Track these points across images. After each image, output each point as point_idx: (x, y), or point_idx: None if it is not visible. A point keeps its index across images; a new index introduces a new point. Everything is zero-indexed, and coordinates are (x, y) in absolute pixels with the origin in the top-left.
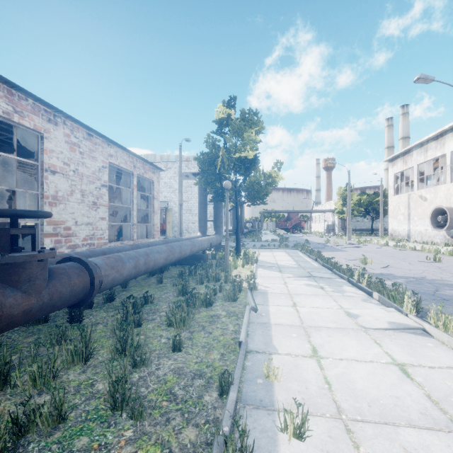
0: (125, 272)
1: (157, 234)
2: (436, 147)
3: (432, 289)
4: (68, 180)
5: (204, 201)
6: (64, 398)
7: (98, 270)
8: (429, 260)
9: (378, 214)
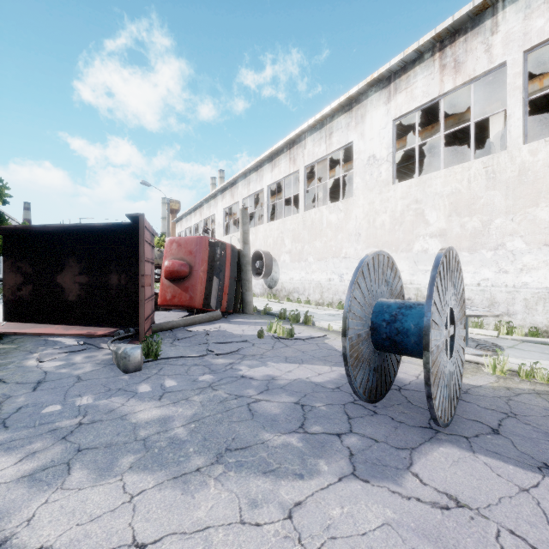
0: None
1: None
2: (190, 220)
3: None
4: None
5: None
6: None
7: None
8: None
9: None
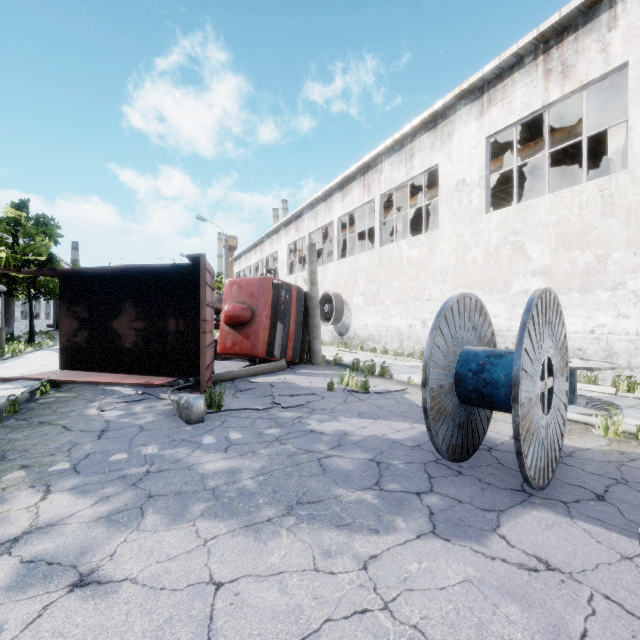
0: None
1: None
2: (249, 258)
3: None
4: None
5: None
6: None
7: None
8: None
9: None
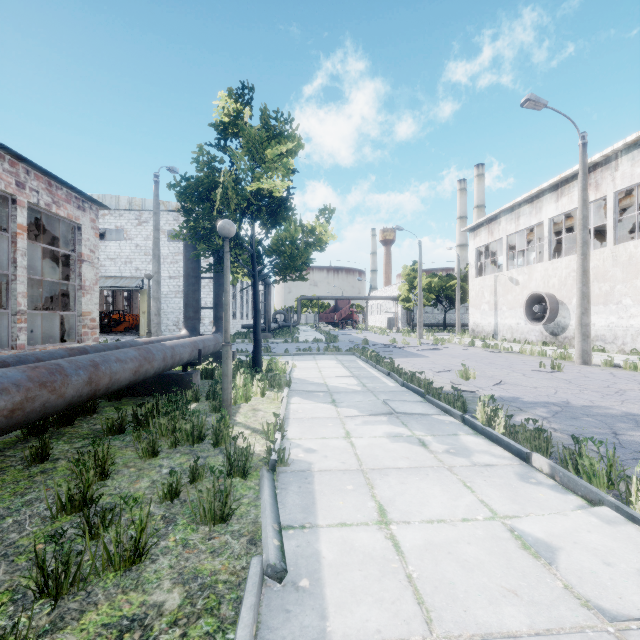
0: None
1: (91, 333)
2: (531, 213)
3: (605, 429)
4: None
5: (195, 272)
6: None
7: None
8: (546, 369)
9: (452, 303)
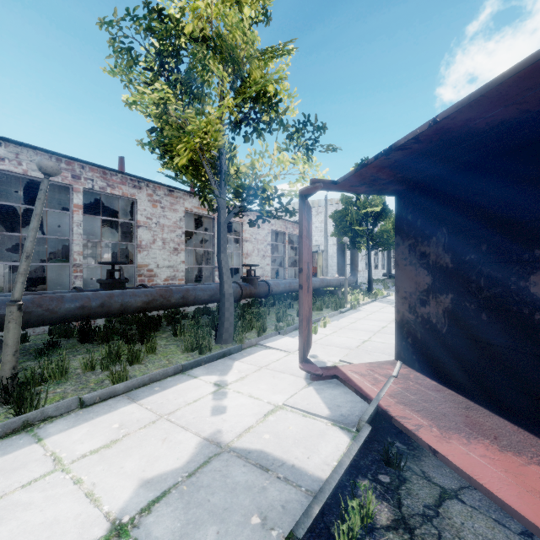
0: (280, 288)
1: None
2: None
3: None
4: (252, 244)
5: (341, 248)
6: (265, 314)
7: (271, 286)
8: None
9: None
